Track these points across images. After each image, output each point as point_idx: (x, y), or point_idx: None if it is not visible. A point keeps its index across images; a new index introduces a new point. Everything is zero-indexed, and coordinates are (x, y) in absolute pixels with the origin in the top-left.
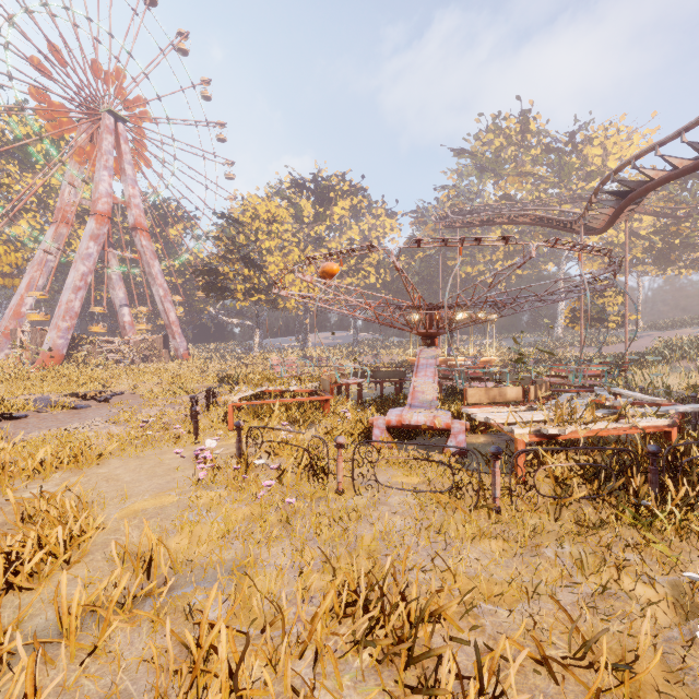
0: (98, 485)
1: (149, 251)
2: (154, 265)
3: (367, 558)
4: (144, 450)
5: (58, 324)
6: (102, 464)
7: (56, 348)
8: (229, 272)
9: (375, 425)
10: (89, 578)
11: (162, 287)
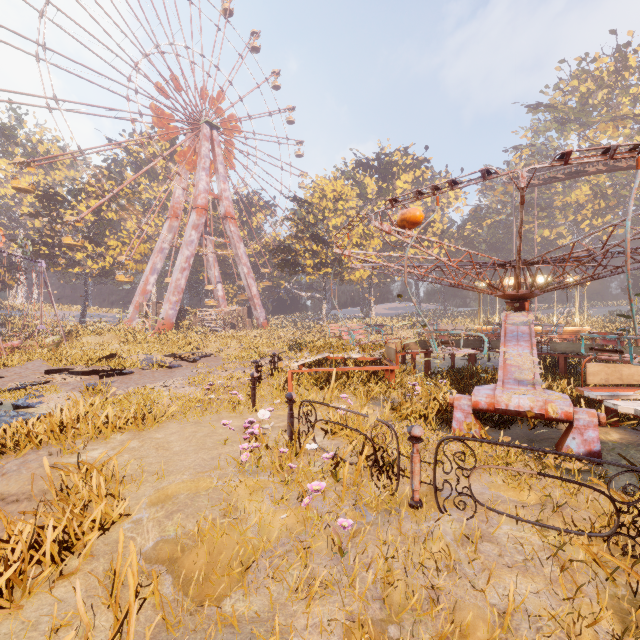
0: (147, 453)
1: (236, 236)
2: (240, 247)
3: None
4: (202, 415)
5: (169, 298)
6: (161, 427)
7: (168, 318)
8: (300, 249)
9: (456, 406)
10: (74, 604)
11: (246, 266)
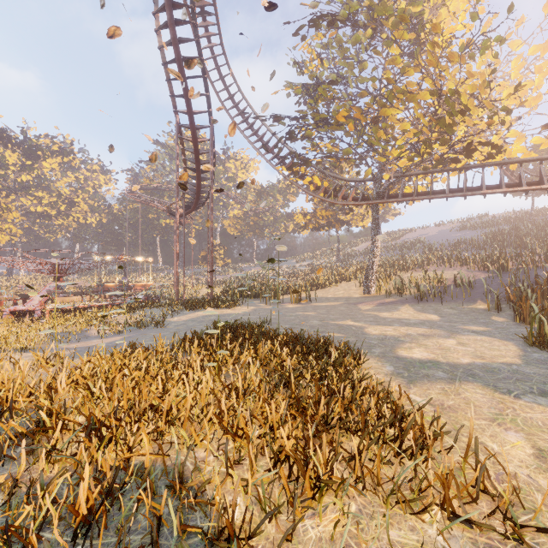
0: None
1: None
2: None
3: None
4: None
5: None
6: None
7: None
8: None
9: (5, 311)
10: None
11: None
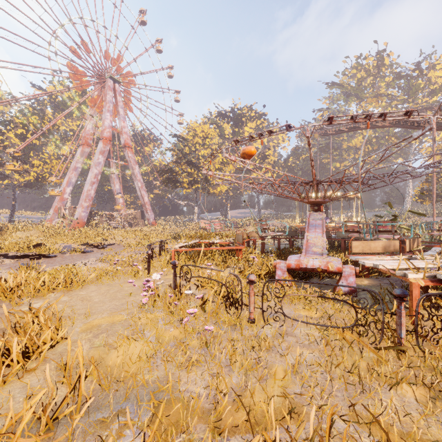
0: (75, 303)
1: (132, 160)
2: (135, 168)
3: (281, 396)
4: (113, 279)
5: (82, 204)
6: (83, 288)
7: (81, 218)
8: (179, 170)
9: (277, 267)
10: (37, 386)
11: (140, 181)
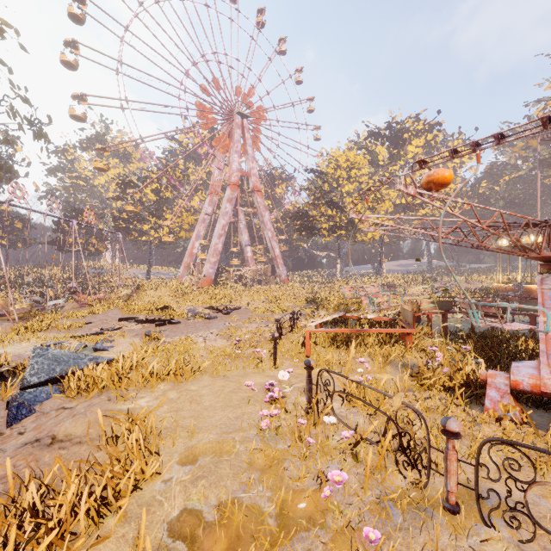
0: (182, 406)
1: (262, 206)
2: (265, 215)
3: None
4: (230, 369)
5: (210, 260)
6: (196, 379)
7: (208, 275)
8: (316, 214)
9: (489, 383)
10: None
11: (270, 231)
